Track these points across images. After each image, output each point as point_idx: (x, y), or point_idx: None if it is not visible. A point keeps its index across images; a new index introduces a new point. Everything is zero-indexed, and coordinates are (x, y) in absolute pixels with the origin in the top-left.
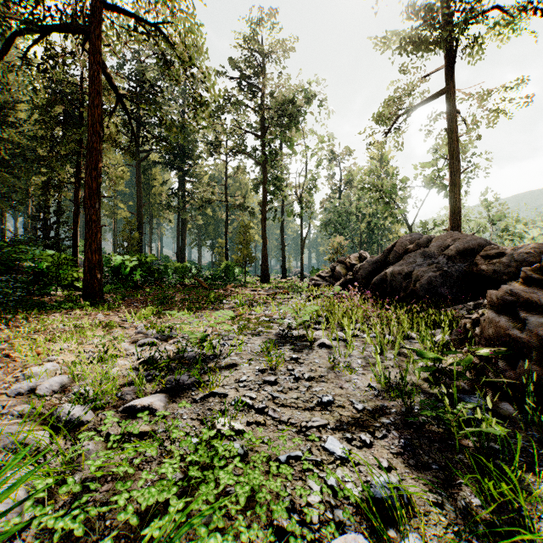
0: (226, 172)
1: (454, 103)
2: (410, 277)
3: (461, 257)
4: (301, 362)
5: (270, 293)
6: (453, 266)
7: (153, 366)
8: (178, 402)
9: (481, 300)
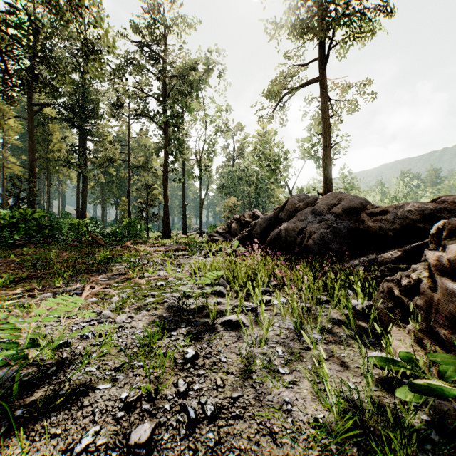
0: (128, 133)
1: (326, 89)
2: (303, 233)
3: (346, 215)
4: (200, 365)
5: (169, 250)
6: (341, 223)
7: None
8: None
9: (374, 256)
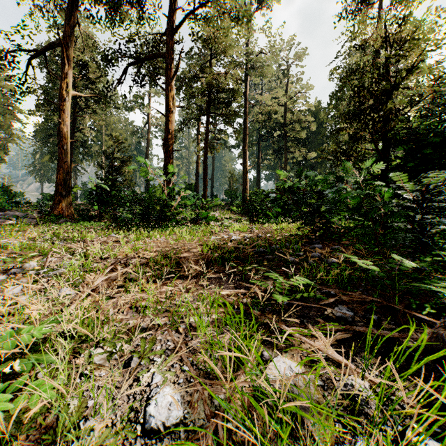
0: None
1: None
2: None
3: None
4: None
5: None
6: None
7: None
8: None
9: None
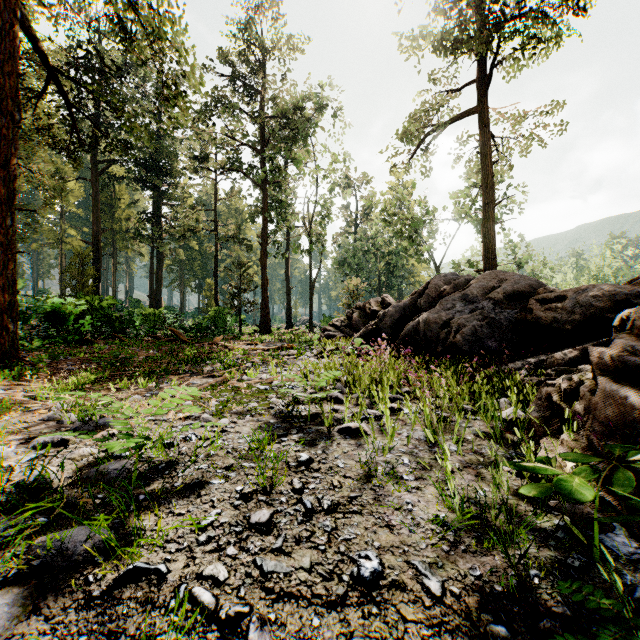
0: (215, 194)
1: (487, 123)
2: (449, 326)
3: (509, 302)
4: (315, 468)
5: (270, 348)
6: (501, 313)
7: (37, 496)
8: (45, 611)
9: (543, 356)
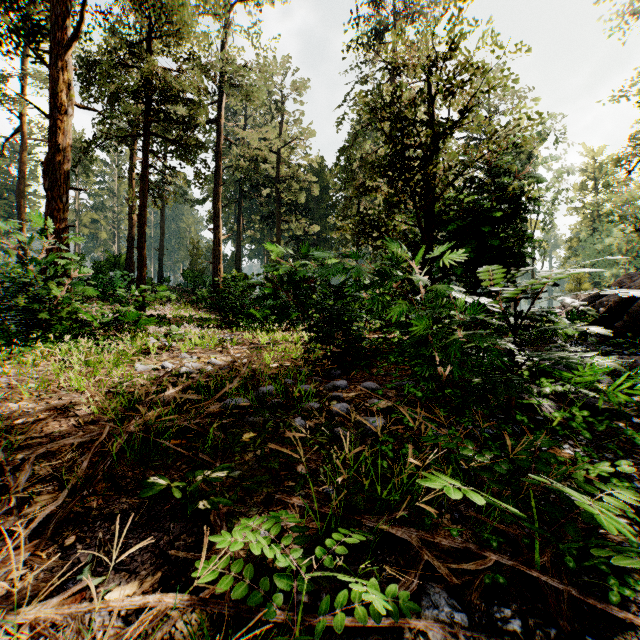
0: None
1: None
2: None
3: None
4: None
5: None
6: None
7: None
8: None
9: None
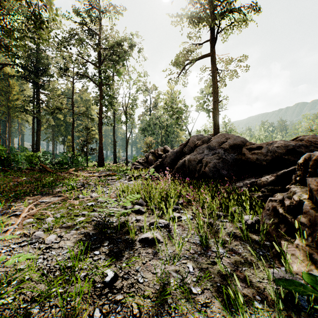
0: (72, 89)
1: (215, 62)
2: (201, 162)
3: (231, 149)
4: (118, 288)
5: (102, 175)
6: (228, 155)
7: None
8: None
9: (254, 179)
